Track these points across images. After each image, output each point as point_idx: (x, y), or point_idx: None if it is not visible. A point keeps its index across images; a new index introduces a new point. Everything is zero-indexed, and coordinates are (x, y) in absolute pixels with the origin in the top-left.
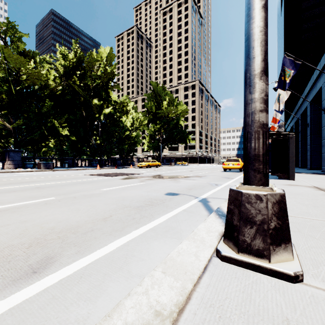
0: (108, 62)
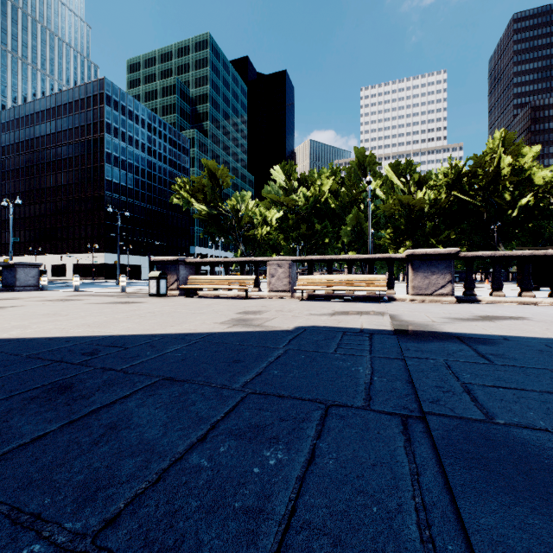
0: (507, 145)
